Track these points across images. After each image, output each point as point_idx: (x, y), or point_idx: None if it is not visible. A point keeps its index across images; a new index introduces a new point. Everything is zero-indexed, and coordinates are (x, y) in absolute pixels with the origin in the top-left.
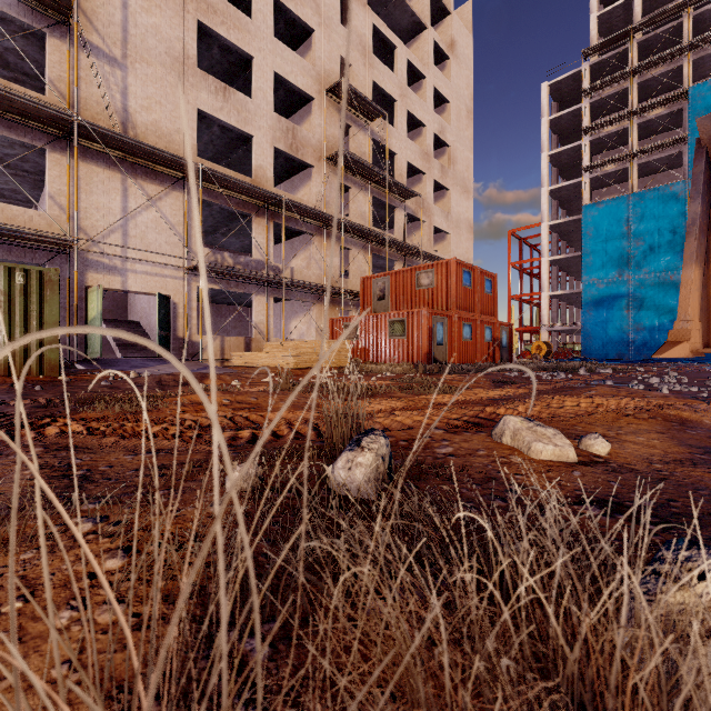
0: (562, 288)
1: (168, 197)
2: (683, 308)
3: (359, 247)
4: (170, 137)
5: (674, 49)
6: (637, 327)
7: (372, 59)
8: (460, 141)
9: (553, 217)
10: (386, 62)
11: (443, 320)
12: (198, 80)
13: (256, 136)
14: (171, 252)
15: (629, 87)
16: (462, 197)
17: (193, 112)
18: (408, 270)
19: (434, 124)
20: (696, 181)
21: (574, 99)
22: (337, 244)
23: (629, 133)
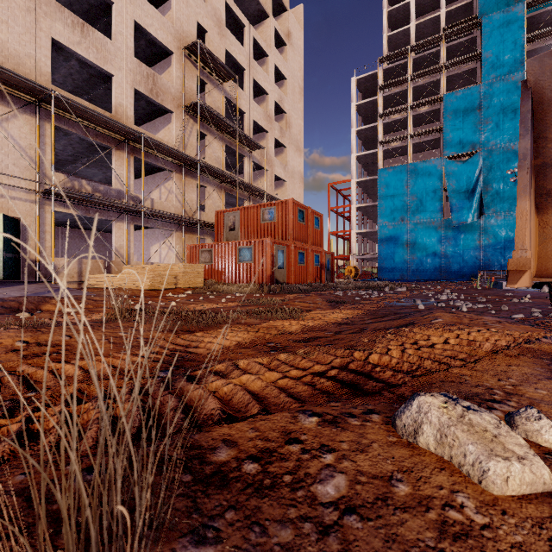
0: (365, 228)
1: (16, 119)
2: (520, 237)
3: (213, 185)
4: (19, 59)
5: (435, 67)
6: (413, 256)
7: (225, 31)
8: (294, 111)
9: (359, 176)
10: (236, 37)
11: (283, 248)
12: (52, 10)
13: (116, 75)
14: (20, 175)
15: (408, 89)
16: (296, 154)
17: (47, 40)
18: (254, 207)
19: (275, 94)
20: (524, 119)
21: (373, 92)
22: (194, 182)
23: (408, 121)
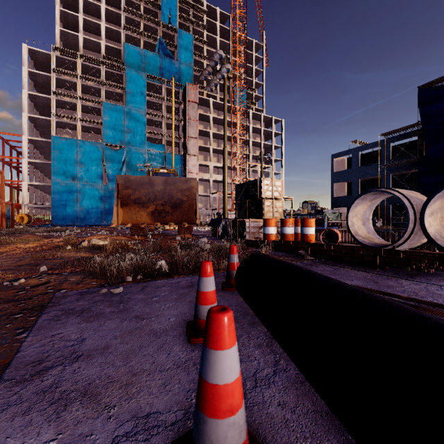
0: (36, 180)
1: None
2: (114, 216)
3: None
4: None
5: (98, 80)
6: (82, 208)
7: None
8: None
9: (31, 133)
10: None
11: None
12: None
13: None
14: None
15: (78, 83)
16: None
17: None
18: None
19: None
20: (116, 188)
21: (46, 66)
22: None
23: (78, 107)
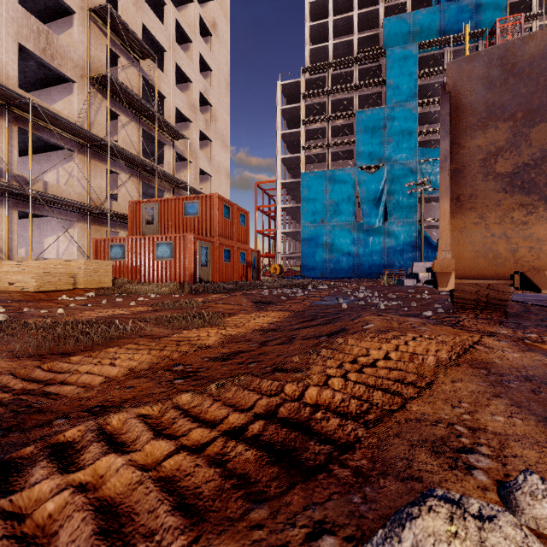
0: (289, 227)
1: None
2: (444, 238)
3: (127, 172)
4: None
5: (350, 85)
6: (331, 256)
7: (142, 3)
8: (220, 105)
9: (284, 177)
10: (156, 14)
11: (208, 245)
12: None
13: None
14: None
15: (327, 101)
16: (222, 149)
17: None
18: (176, 199)
19: (200, 84)
20: (444, 122)
21: (296, 100)
22: (103, 166)
23: (327, 131)
